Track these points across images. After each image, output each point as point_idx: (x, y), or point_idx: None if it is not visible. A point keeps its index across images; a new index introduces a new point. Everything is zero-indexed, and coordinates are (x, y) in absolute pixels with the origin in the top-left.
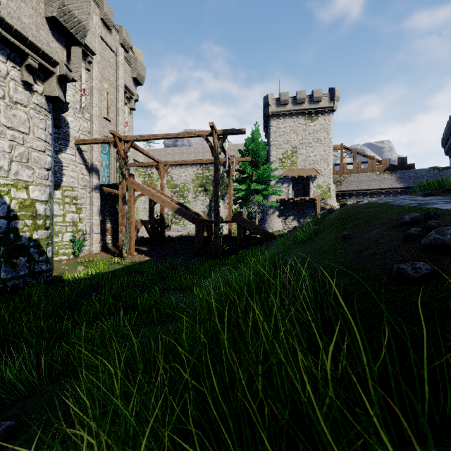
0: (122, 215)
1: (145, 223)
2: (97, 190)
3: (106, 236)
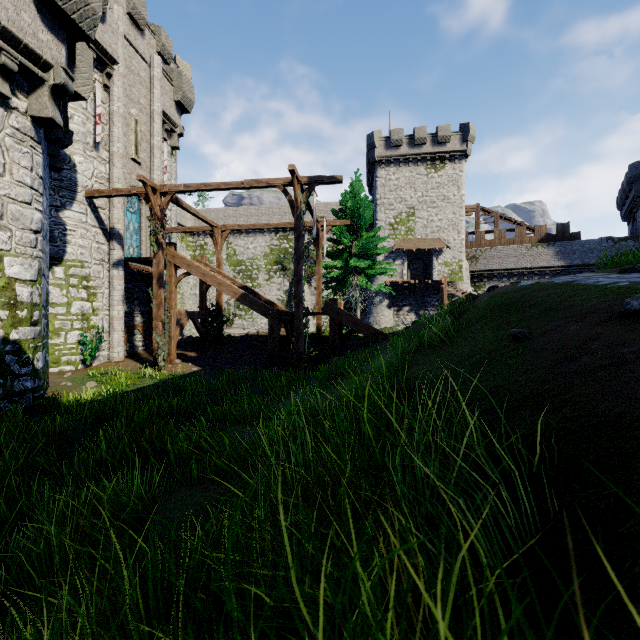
0: (157, 305)
1: (193, 315)
2: (120, 267)
3: (134, 335)
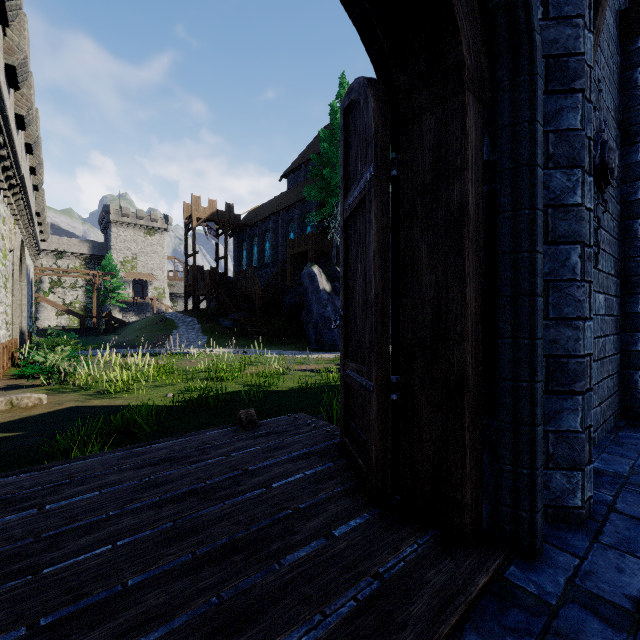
0: None
1: None
2: None
3: None
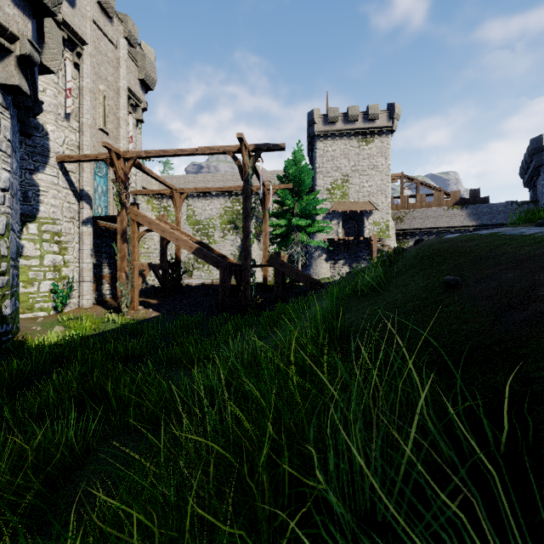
0: (121, 257)
1: (154, 267)
2: (89, 224)
3: (102, 285)
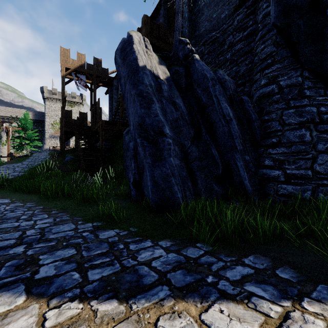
0: None
1: None
2: None
3: None
